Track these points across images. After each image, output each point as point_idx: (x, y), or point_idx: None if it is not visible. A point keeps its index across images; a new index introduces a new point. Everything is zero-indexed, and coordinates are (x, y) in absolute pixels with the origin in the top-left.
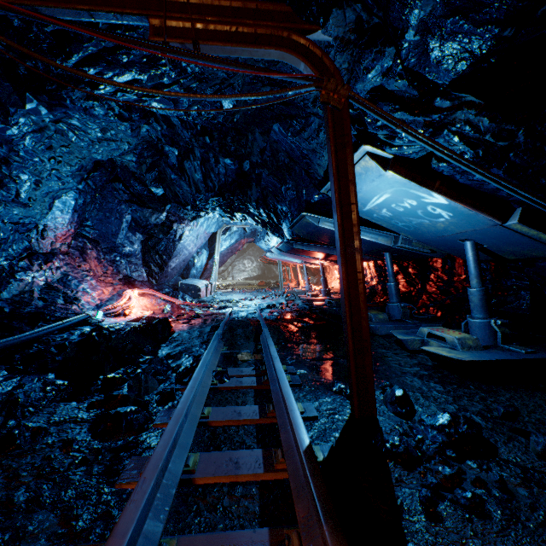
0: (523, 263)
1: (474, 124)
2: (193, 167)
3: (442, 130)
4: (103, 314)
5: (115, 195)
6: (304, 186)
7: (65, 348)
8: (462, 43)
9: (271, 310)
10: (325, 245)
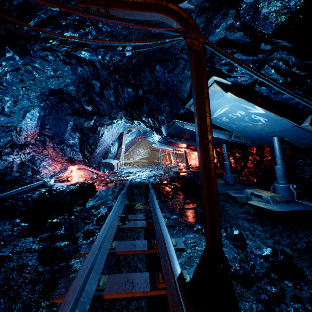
0: (309, 150)
1: (285, 60)
2: (109, 93)
3: (264, 65)
4: (54, 180)
5: (63, 110)
6: (174, 104)
7: (28, 202)
8: (283, 2)
9: (155, 178)
10: (187, 139)
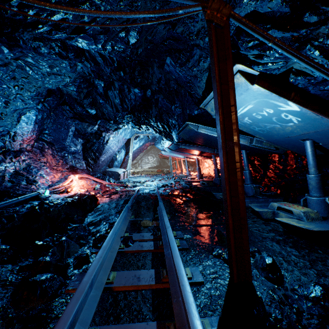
0: None
1: None
2: (114, 95)
3: (306, 44)
4: (50, 192)
5: (64, 114)
6: (187, 104)
7: (13, 219)
8: None
9: (165, 188)
10: (200, 145)
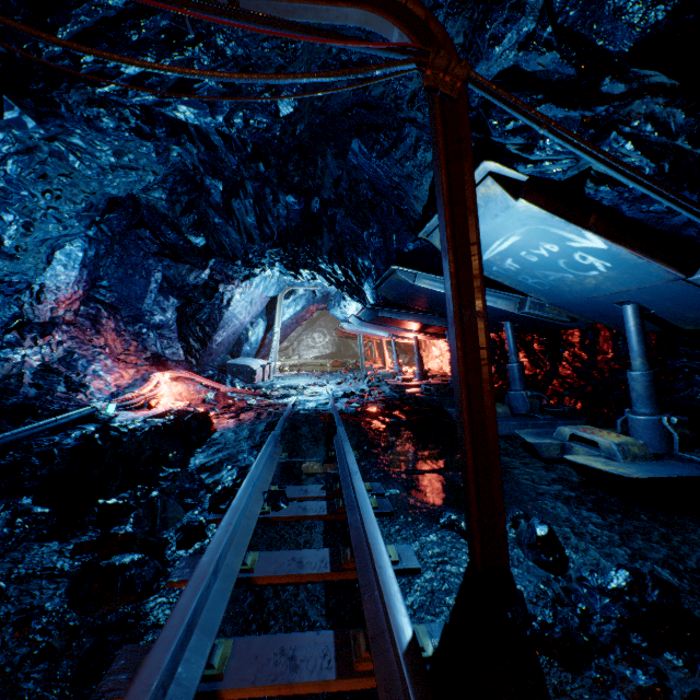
0: None
1: (661, 120)
2: (243, 208)
3: (609, 131)
4: (117, 406)
5: (140, 246)
6: (394, 229)
7: (52, 458)
8: None
9: (349, 400)
10: (421, 312)
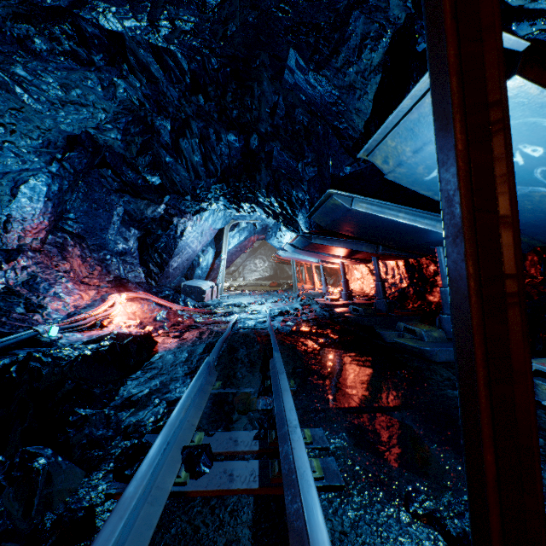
0: None
1: None
2: (190, 147)
3: None
4: (63, 328)
5: (103, 183)
6: (330, 153)
7: None
8: None
9: (284, 319)
10: (350, 239)
